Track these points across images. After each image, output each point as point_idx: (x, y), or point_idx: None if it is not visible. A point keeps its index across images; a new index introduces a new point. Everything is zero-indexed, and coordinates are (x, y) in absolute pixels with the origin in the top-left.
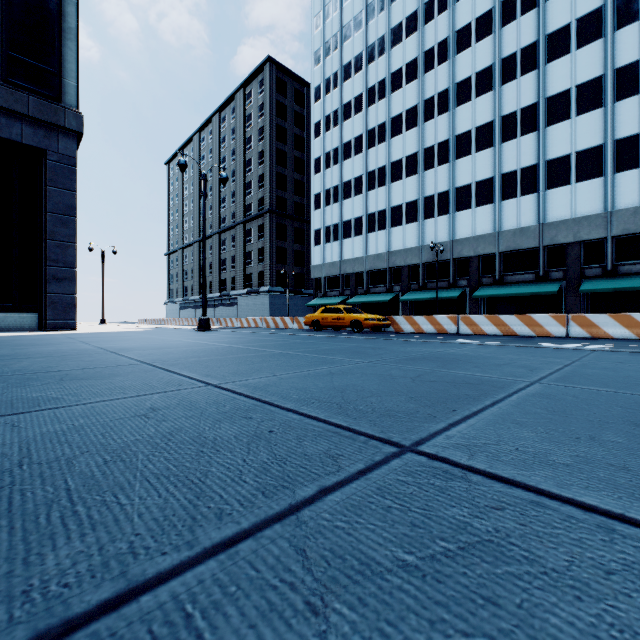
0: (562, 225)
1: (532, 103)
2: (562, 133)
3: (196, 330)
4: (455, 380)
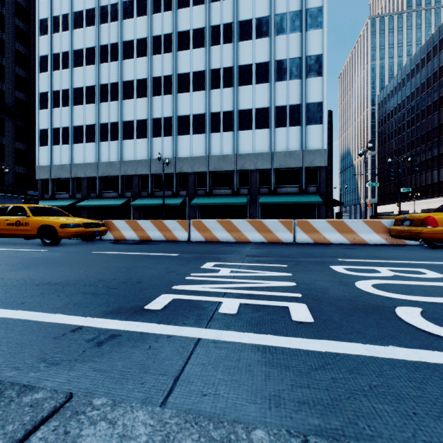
0: (248, 157)
1: (230, 66)
2: (248, 93)
3: None
4: None
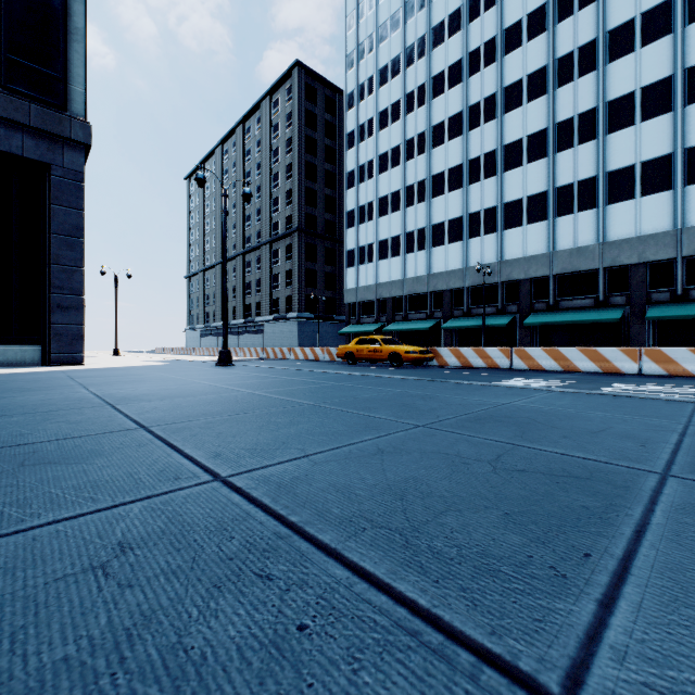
0: (625, 244)
1: (591, 108)
2: (625, 141)
3: (216, 365)
4: (552, 468)
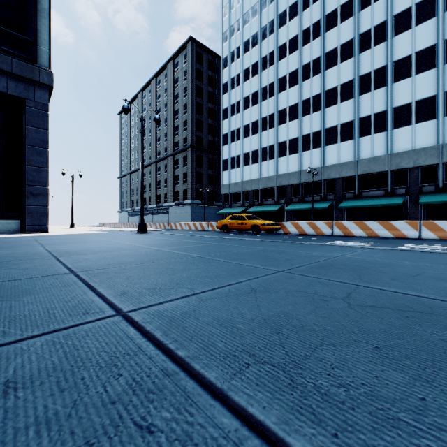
0: (405, 155)
1: (382, 66)
2: (405, 87)
3: (136, 232)
4: (396, 304)
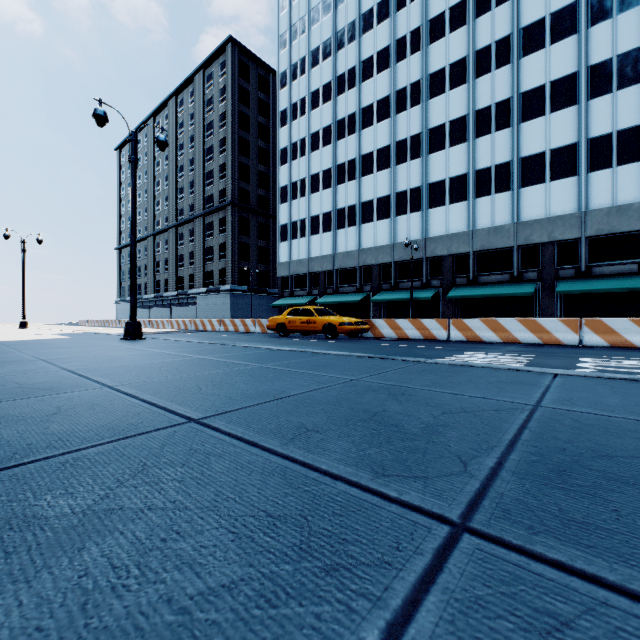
0: (537, 224)
1: (506, 98)
2: (536, 130)
3: (122, 338)
4: None
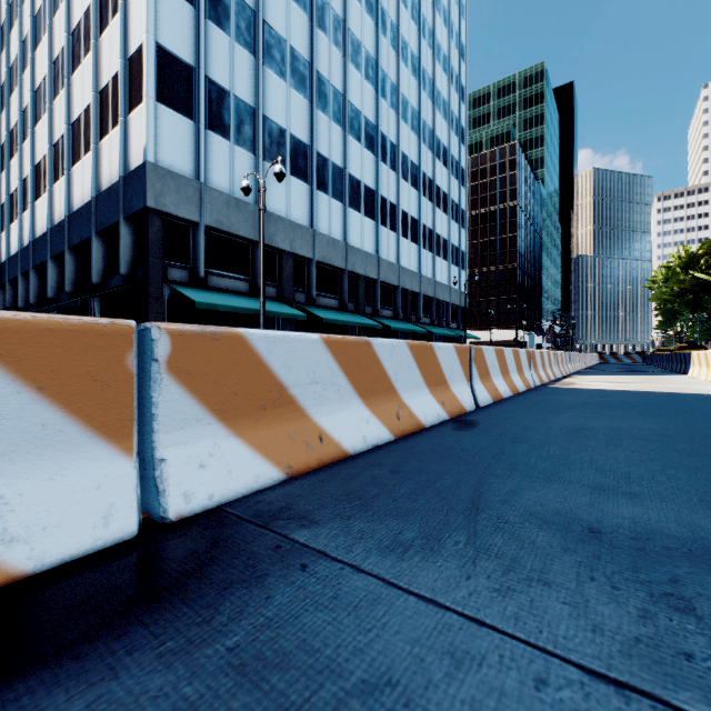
0: (440, 286)
1: (431, 178)
2: (439, 218)
3: None
4: None
